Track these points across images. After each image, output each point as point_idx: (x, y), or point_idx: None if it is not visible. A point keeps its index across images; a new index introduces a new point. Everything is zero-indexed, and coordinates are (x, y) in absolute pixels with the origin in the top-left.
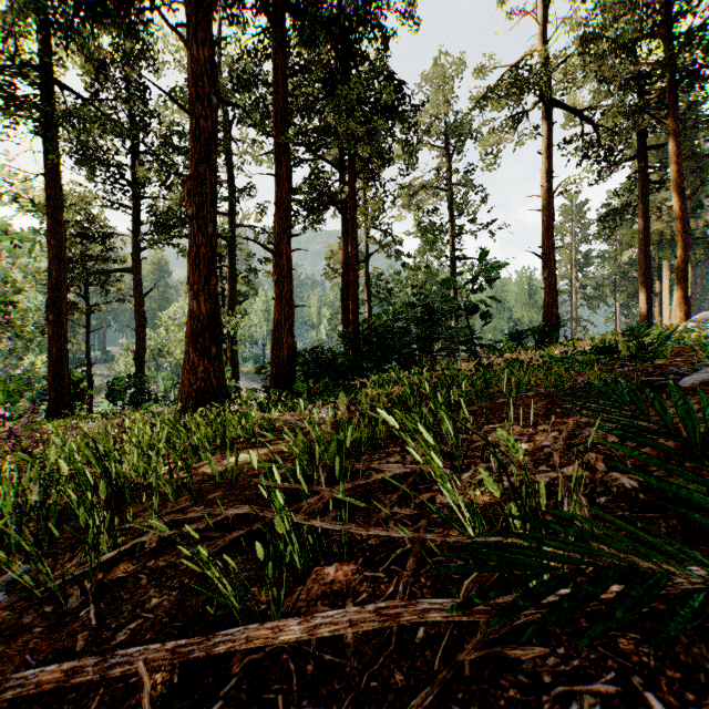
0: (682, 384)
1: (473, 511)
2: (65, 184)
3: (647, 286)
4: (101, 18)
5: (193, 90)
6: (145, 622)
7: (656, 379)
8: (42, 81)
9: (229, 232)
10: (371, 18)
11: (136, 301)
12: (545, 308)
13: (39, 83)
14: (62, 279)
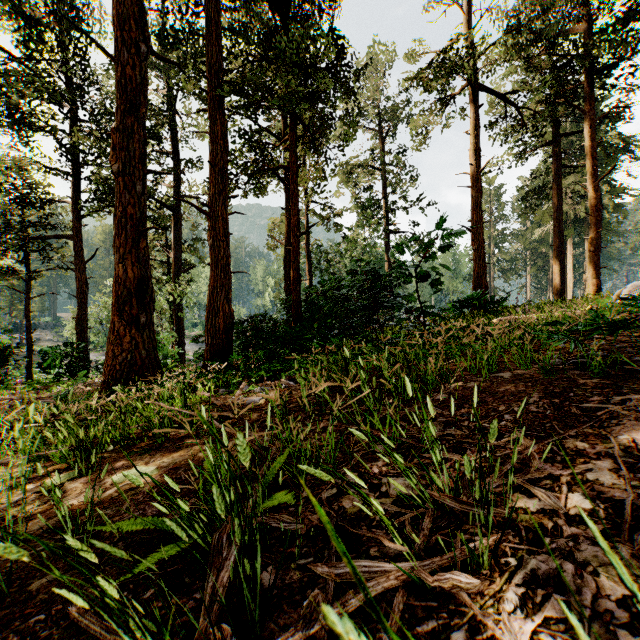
0: None
1: None
2: (0, 147)
3: (561, 259)
4: None
5: (118, 34)
6: None
7: None
8: None
9: (174, 201)
10: None
11: (78, 268)
12: (475, 278)
13: None
14: None
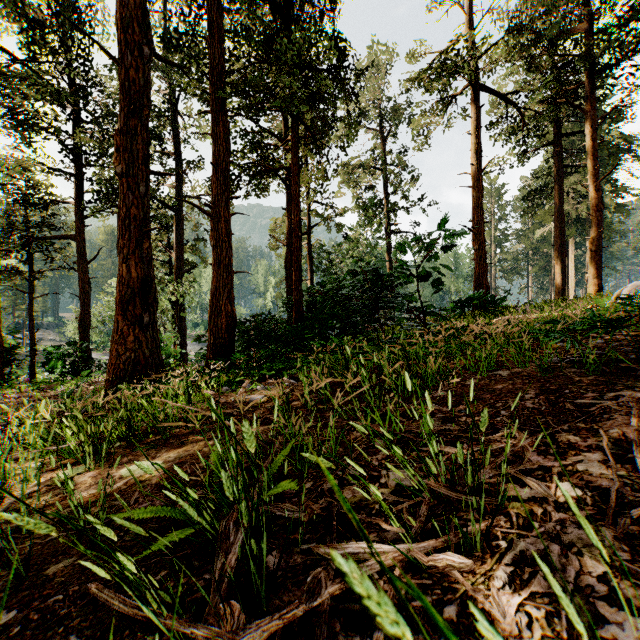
0: None
1: None
2: (4, 148)
3: (562, 259)
4: None
5: (122, 37)
6: None
7: None
8: None
9: (176, 202)
10: None
11: (81, 268)
12: (476, 278)
13: None
14: None
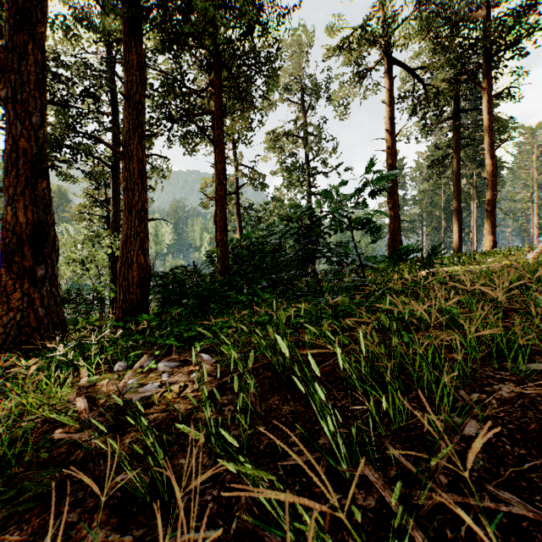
0: None
1: None
2: None
3: (459, 219)
4: None
5: None
6: None
7: None
8: None
9: (111, 158)
10: None
11: None
12: (391, 233)
13: None
14: None
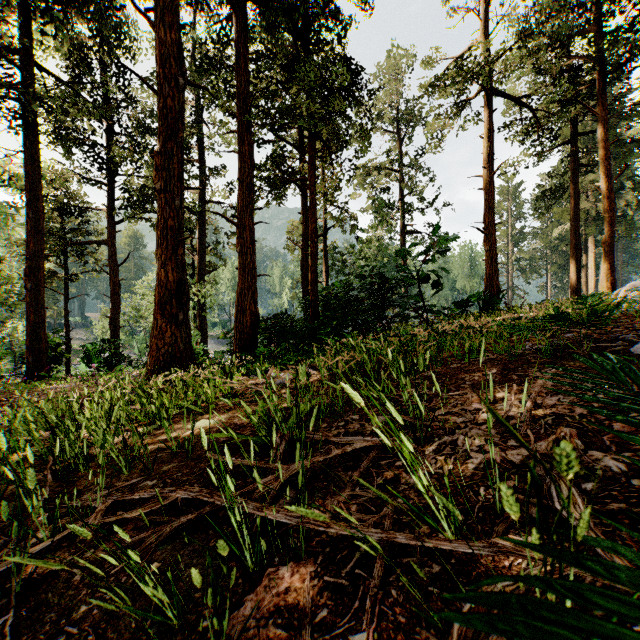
0: (635, 351)
1: (443, 495)
2: (44, 161)
3: (577, 258)
4: (74, 2)
5: (161, 71)
6: (67, 639)
7: (604, 345)
8: (21, 64)
9: (198, 207)
10: (329, 6)
11: (111, 271)
12: (487, 278)
13: (17, 66)
14: (40, 250)
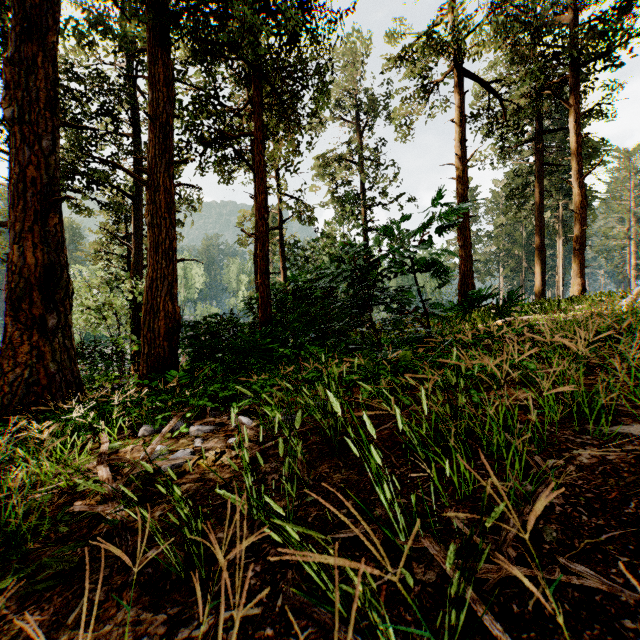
0: None
1: None
2: None
3: (542, 259)
4: None
5: None
6: None
7: None
8: None
9: (132, 188)
10: None
11: None
12: (461, 276)
13: None
14: None
